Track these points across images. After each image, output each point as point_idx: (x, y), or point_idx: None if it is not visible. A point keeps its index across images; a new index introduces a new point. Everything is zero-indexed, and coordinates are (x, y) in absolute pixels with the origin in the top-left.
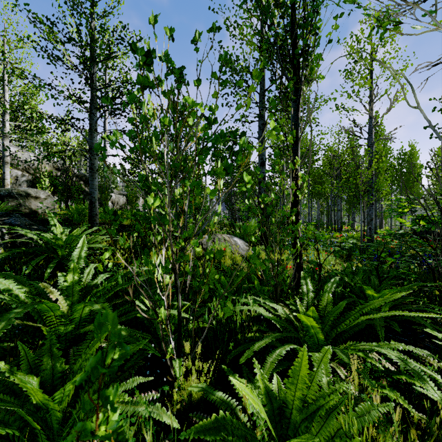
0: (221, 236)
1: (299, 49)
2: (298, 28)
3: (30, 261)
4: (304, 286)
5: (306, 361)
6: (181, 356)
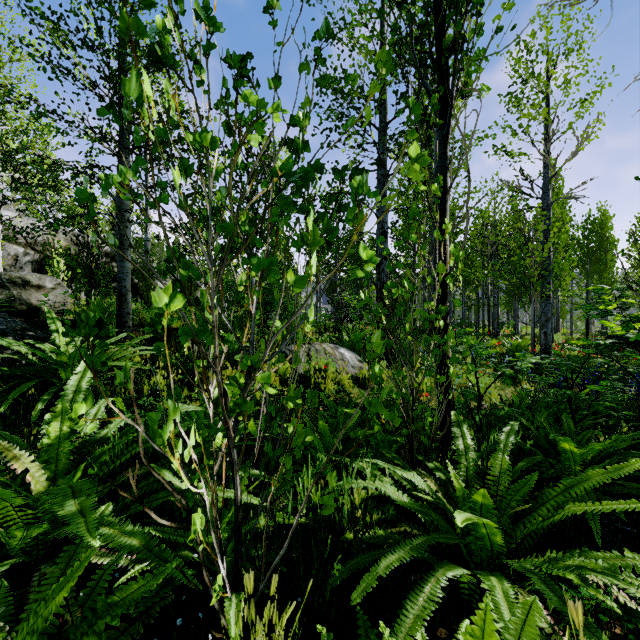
0: (320, 346)
1: (449, 40)
2: (448, 5)
3: (14, 389)
4: (459, 440)
5: (494, 637)
6: (241, 588)
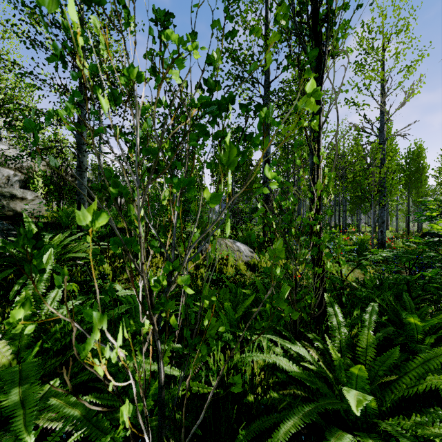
0: (222, 241)
1: (323, 12)
2: None
3: None
4: (333, 317)
5: None
6: None
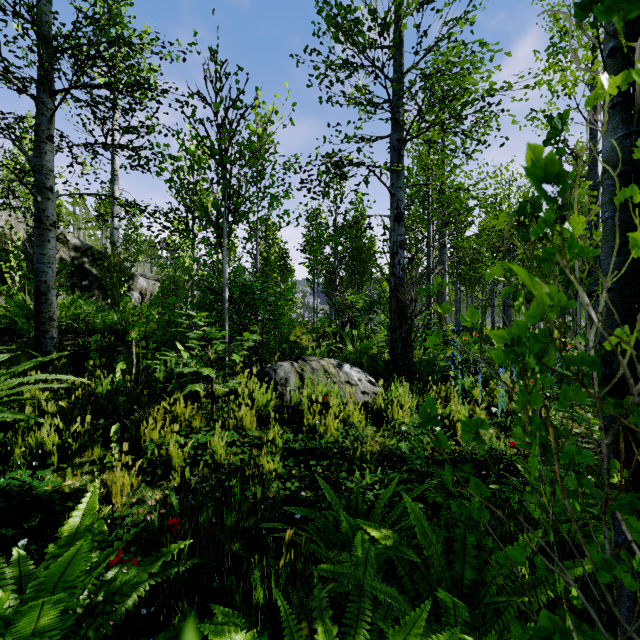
0: (317, 363)
1: None
2: None
3: None
4: None
5: None
6: None
